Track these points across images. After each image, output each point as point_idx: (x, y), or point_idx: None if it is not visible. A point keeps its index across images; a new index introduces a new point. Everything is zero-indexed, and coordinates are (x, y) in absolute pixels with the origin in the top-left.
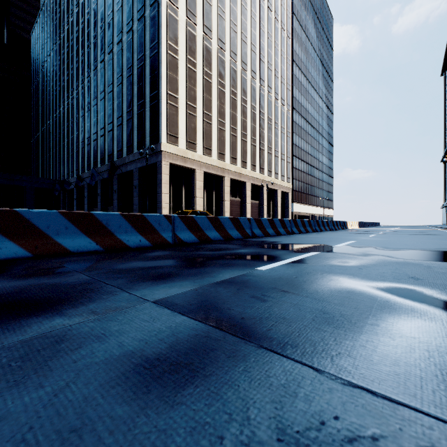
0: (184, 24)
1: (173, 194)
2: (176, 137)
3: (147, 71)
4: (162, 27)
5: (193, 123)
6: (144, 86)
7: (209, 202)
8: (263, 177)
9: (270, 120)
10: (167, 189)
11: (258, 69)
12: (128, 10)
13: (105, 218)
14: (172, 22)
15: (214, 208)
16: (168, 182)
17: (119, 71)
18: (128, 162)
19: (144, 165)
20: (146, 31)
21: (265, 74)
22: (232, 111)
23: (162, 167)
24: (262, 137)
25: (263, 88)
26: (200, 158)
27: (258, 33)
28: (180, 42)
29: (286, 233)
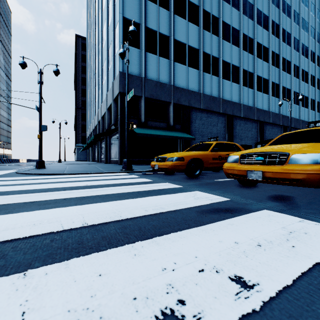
0: None
1: None
2: None
3: None
4: None
5: None
6: None
7: None
8: None
9: None
10: None
11: None
12: None
13: None
14: None
15: None
16: None
17: None
18: None
19: None
20: None
21: None
22: None
23: None
24: None
25: None
26: None
27: None
28: None
29: None
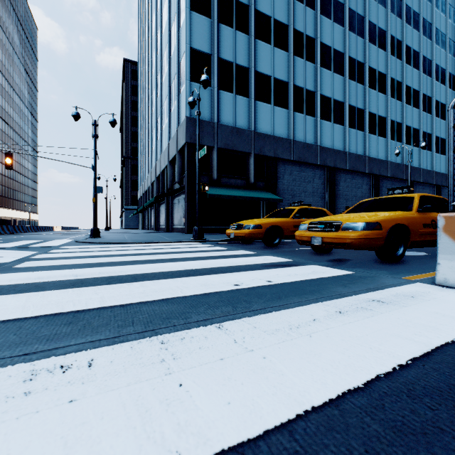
0: None
1: None
2: None
3: None
4: None
5: None
6: None
7: None
8: None
9: None
10: None
11: None
12: None
13: None
14: None
15: None
16: None
17: None
18: None
19: None
20: None
21: None
22: None
23: None
24: None
25: None
26: None
27: None
28: None
29: (24, 232)
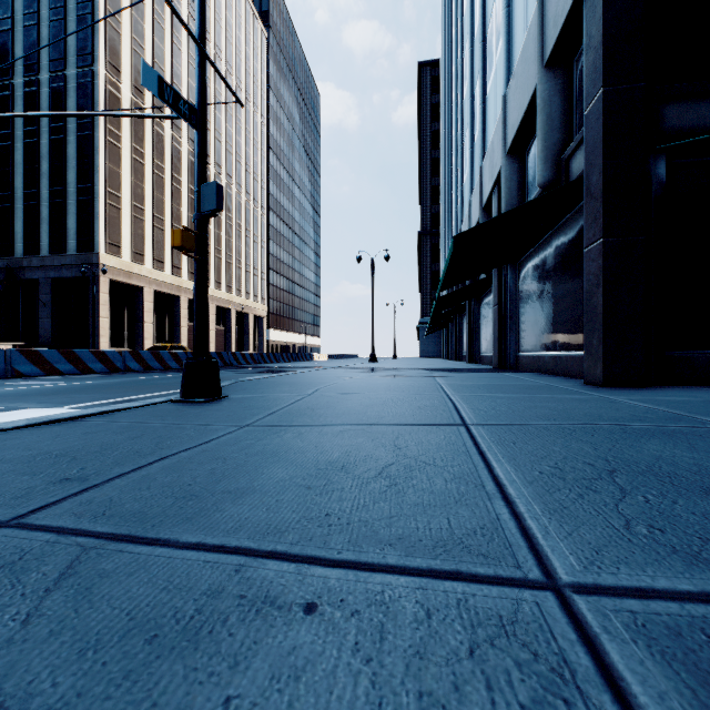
0: (128, 103)
1: (112, 318)
2: (118, 246)
3: (71, 151)
4: (100, 106)
5: (141, 229)
6: (65, 170)
7: (160, 329)
8: (231, 297)
9: (240, 226)
10: (106, 312)
11: (224, 162)
12: (29, 45)
13: (163, 354)
14: (114, 101)
15: (167, 336)
16: (108, 303)
17: (6, 125)
18: (28, 266)
19: (65, 277)
20: (68, 96)
21: (234, 168)
22: (191, 214)
23: (100, 284)
24: (230, 248)
25: (231, 185)
26: (149, 273)
27: (225, 116)
28: (123, 126)
29: (254, 363)
